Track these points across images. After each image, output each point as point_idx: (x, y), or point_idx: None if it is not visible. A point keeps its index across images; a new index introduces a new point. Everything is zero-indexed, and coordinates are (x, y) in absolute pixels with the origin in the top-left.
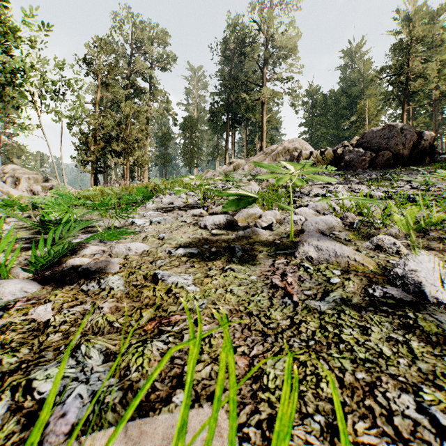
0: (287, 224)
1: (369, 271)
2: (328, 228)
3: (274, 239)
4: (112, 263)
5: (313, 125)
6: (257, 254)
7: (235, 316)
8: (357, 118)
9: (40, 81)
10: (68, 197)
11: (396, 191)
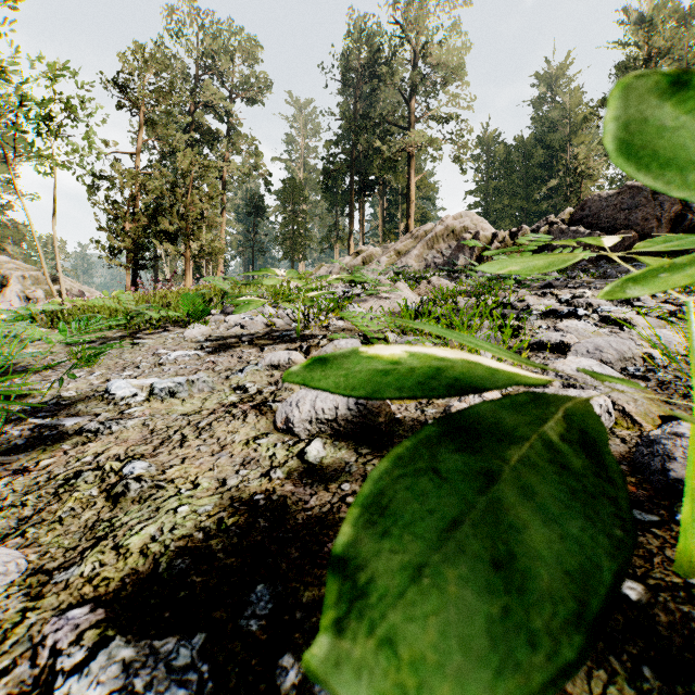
0: None
1: None
2: None
3: None
4: None
5: (489, 193)
6: None
7: None
8: (559, 181)
9: (6, 95)
10: None
11: None
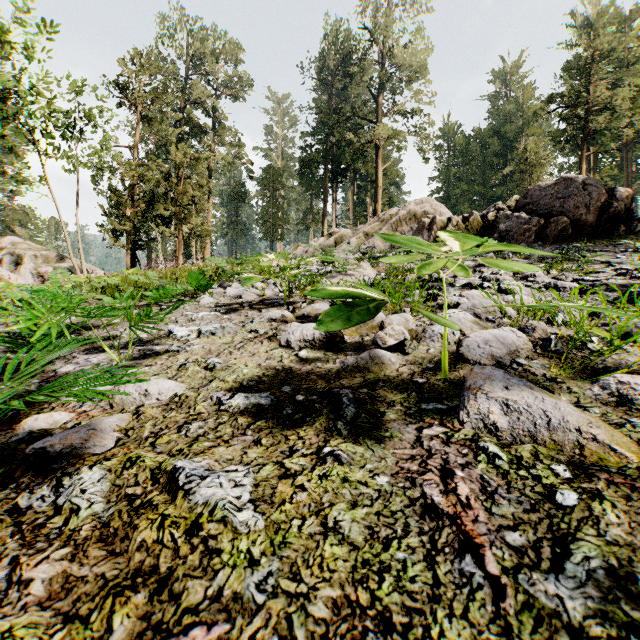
0: (430, 342)
1: (634, 470)
2: (508, 352)
3: (412, 373)
4: (101, 431)
5: (449, 179)
6: (384, 411)
7: (349, 633)
8: (513, 169)
9: (43, 110)
10: (51, 294)
11: (594, 279)
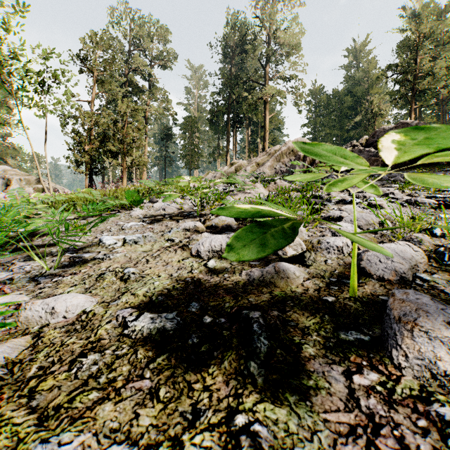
0: (327, 253)
1: None
2: (410, 267)
3: (318, 289)
4: None
5: (316, 125)
6: (300, 343)
7: None
8: (361, 118)
9: (18, 70)
10: None
11: (444, 196)
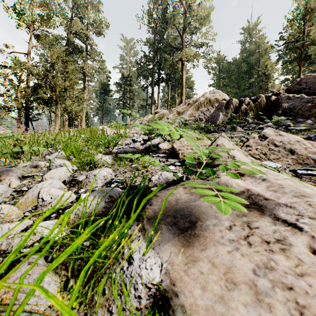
0: None
1: None
2: None
3: None
4: None
5: (220, 85)
6: None
7: None
8: (254, 80)
9: None
10: None
11: None
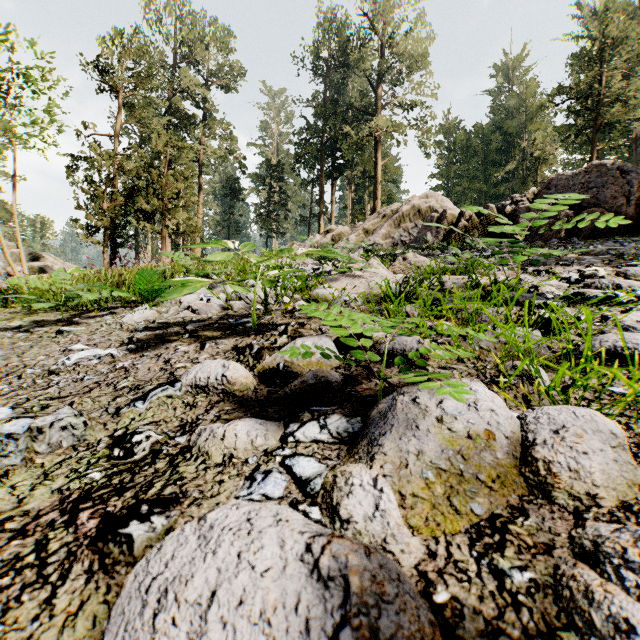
0: None
1: None
2: None
3: None
4: None
5: (450, 176)
6: None
7: None
8: (516, 166)
9: None
10: None
11: None
